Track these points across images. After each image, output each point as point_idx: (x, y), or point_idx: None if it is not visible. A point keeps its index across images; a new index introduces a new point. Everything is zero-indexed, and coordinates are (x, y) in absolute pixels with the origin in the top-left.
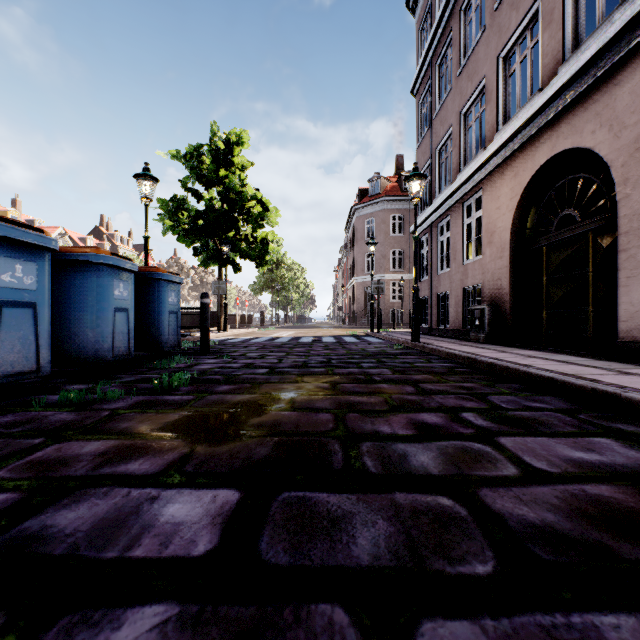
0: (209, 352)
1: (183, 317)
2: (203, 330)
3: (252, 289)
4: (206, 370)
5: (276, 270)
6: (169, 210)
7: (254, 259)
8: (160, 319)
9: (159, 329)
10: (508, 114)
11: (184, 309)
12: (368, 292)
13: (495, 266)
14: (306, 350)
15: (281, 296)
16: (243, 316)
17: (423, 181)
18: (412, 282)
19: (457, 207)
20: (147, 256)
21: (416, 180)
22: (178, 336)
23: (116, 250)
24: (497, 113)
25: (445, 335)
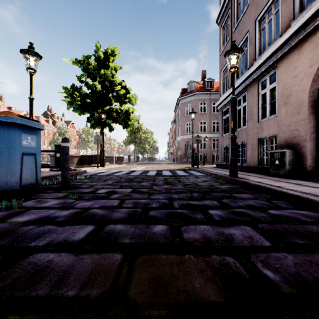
0: (68, 187)
1: (82, 158)
2: (63, 169)
3: (124, 143)
4: (9, 230)
5: (137, 132)
6: (70, 94)
7: (121, 123)
8: (9, 160)
9: (8, 170)
10: (304, 4)
11: (48, 151)
12: (187, 144)
13: (291, 120)
14: (150, 185)
15: (140, 146)
16: (118, 157)
17: (240, 54)
18: (211, 139)
19: (253, 84)
20: (31, 112)
21: (235, 53)
22: (37, 175)
23: (55, 123)
24: (293, 6)
25: (243, 170)
